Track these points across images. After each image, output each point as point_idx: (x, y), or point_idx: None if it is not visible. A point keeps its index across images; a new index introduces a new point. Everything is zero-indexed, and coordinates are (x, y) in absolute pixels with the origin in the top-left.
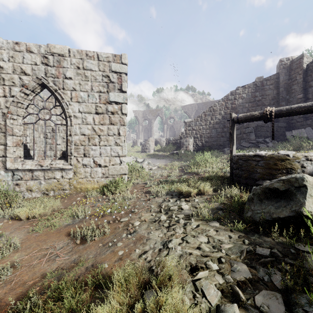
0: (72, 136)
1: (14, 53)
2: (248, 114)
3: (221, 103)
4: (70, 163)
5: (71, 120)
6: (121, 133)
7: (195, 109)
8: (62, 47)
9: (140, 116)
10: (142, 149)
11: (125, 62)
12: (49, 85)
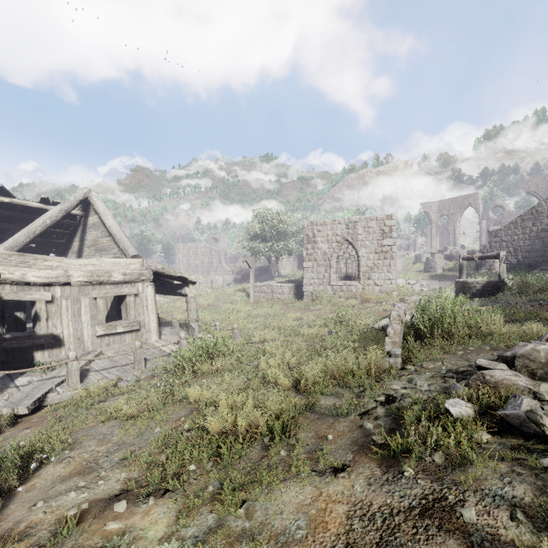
0: (361, 268)
1: (333, 226)
2: (467, 257)
3: None
4: (360, 283)
5: (361, 259)
6: (391, 264)
7: None
8: (356, 218)
9: (433, 210)
10: (424, 268)
11: (394, 219)
12: (349, 240)
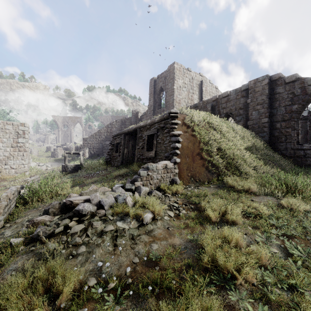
0: None
1: None
2: (68, 152)
3: (105, 129)
4: None
5: None
6: (24, 155)
7: (110, 120)
8: None
9: (60, 121)
10: (52, 155)
11: (26, 126)
12: None
